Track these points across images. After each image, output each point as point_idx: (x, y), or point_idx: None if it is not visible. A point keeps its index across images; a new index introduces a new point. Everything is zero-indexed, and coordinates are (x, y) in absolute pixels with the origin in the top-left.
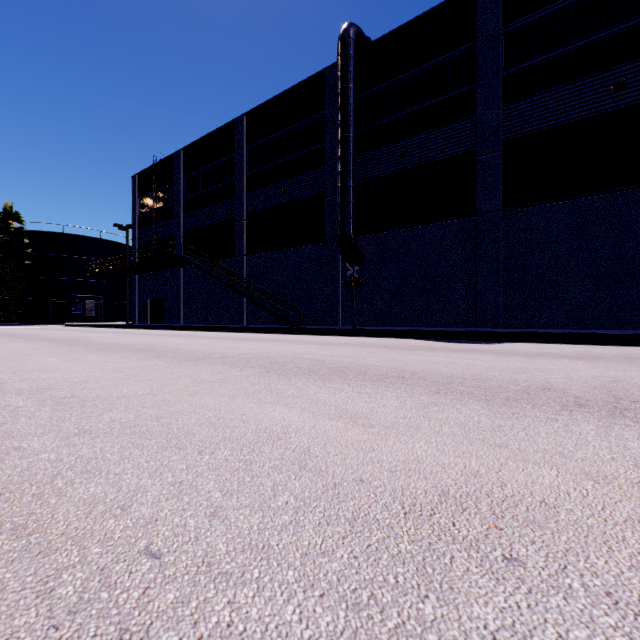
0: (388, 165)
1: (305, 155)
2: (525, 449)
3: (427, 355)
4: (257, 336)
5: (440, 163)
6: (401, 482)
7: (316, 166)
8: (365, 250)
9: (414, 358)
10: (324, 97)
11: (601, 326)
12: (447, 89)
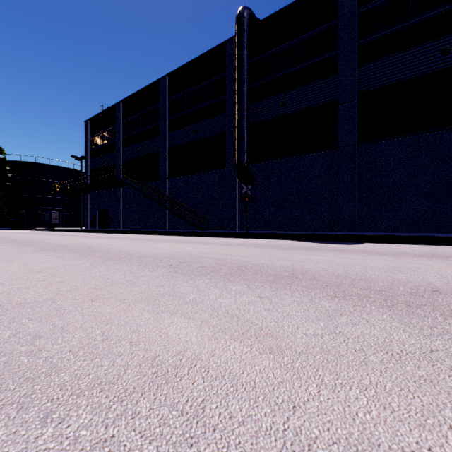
0: (272, 111)
1: (211, 104)
2: None
3: (309, 254)
4: (174, 238)
5: (311, 110)
6: None
7: (219, 112)
8: (255, 174)
9: (299, 257)
10: (225, 62)
11: (431, 230)
12: (316, 55)
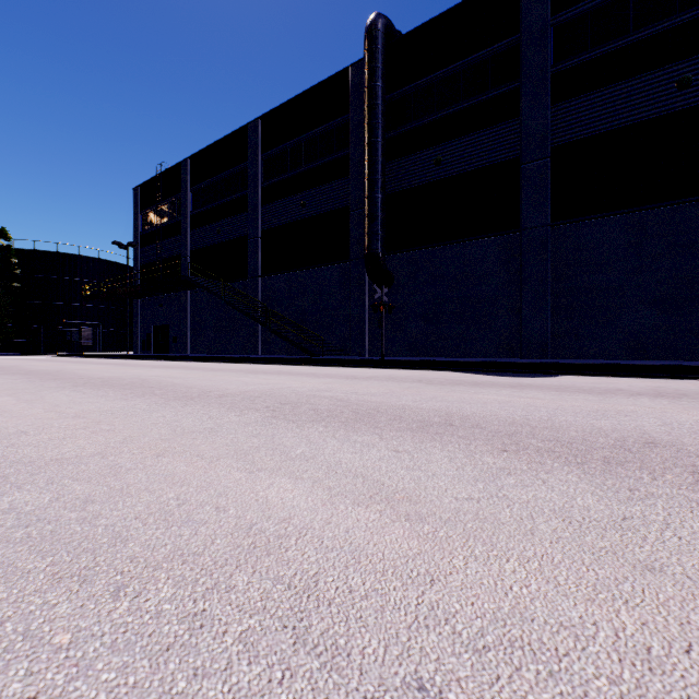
0: (421, 174)
1: (327, 163)
2: (698, 577)
3: (473, 392)
4: (271, 368)
5: (480, 172)
6: (505, 693)
7: (340, 176)
8: (395, 270)
9: (459, 396)
10: (349, 98)
11: (664, 356)
12: (488, 88)
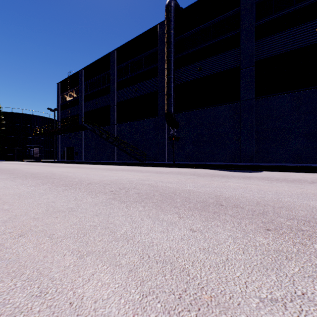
0: (192, 75)
1: (147, 70)
2: None
3: (224, 181)
4: (120, 167)
5: (220, 73)
6: None
7: (153, 76)
8: (179, 121)
9: (217, 184)
10: (157, 39)
11: (310, 162)
12: (224, 33)
